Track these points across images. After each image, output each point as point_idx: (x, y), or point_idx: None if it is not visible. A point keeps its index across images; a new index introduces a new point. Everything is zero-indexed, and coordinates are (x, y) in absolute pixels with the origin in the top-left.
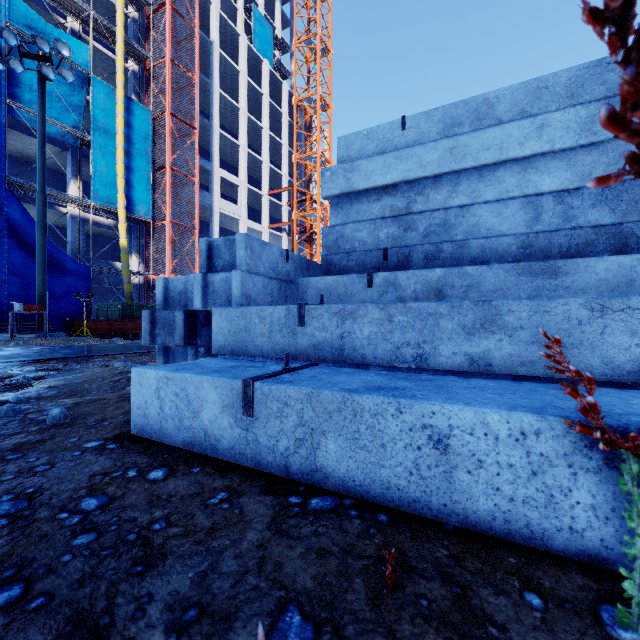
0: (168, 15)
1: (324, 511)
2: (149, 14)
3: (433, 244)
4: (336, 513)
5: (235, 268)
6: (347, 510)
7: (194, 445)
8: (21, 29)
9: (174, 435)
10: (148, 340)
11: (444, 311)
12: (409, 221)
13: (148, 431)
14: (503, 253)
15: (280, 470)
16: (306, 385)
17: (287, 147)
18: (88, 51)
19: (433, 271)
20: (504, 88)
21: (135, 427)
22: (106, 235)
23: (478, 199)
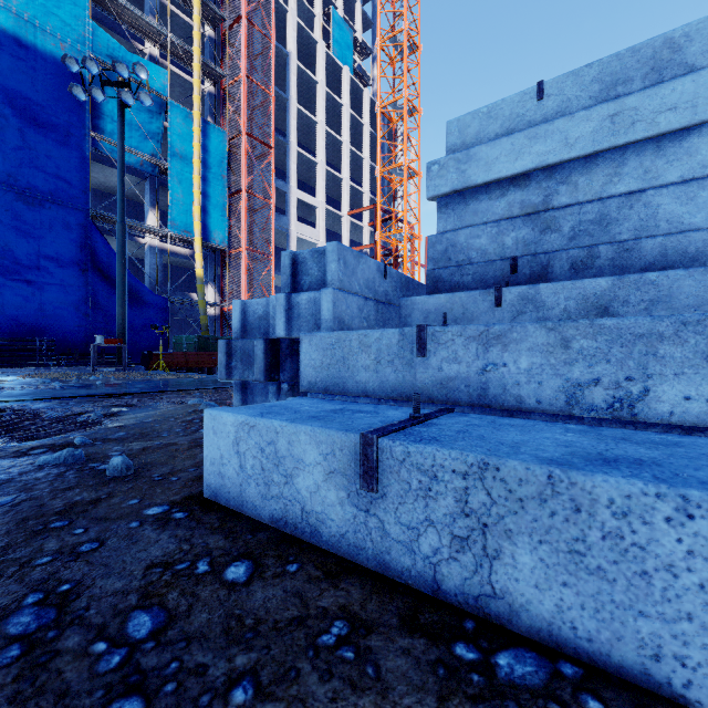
0: (244, 29)
1: (531, 691)
2: (225, 30)
3: (584, 248)
4: (557, 700)
5: (325, 286)
6: (576, 694)
7: (286, 523)
8: (103, 60)
9: (258, 505)
10: (224, 374)
11: (667, 330)
12: (548, 219)
13: (224, 495)
14: (697, 255)
15: (424, 583)
16: (467, 448)
17: (369, 161)
18: (165, 75)
19: (594, 281)
20: (699, 20)
21: (208, 488)
22: (183, 266)
23: (655, 181)
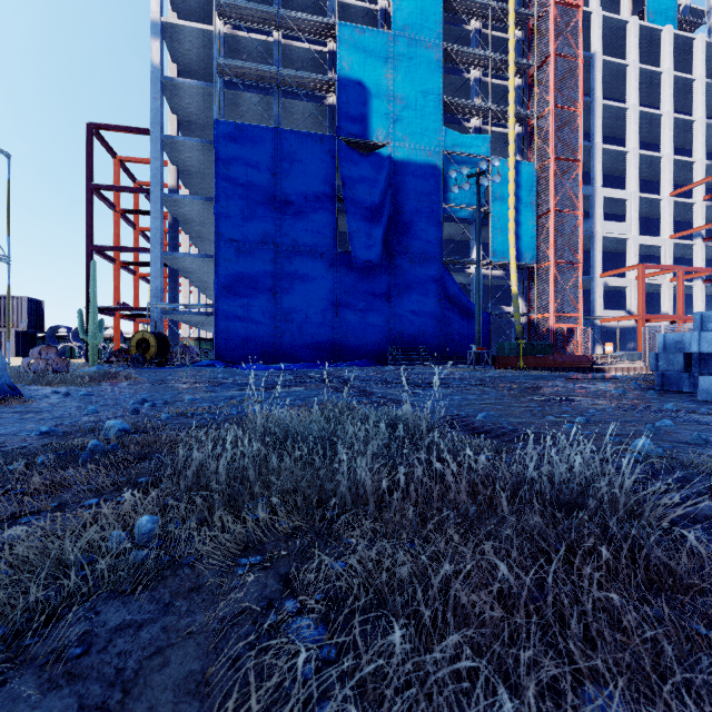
0: (552, 65)
1: None
2: (531, 74)
3: None
4: None
5: None
6: None
7: None
8: (450, 150)
9: None
10: (654, 368)
11: None
12: None
13: (709, 398)
14: None
15: None
16: None
17: (703, 121)
18: (488, 140)
19: None
20: None
21: (700, 397)
22: (492, 284)
23: None
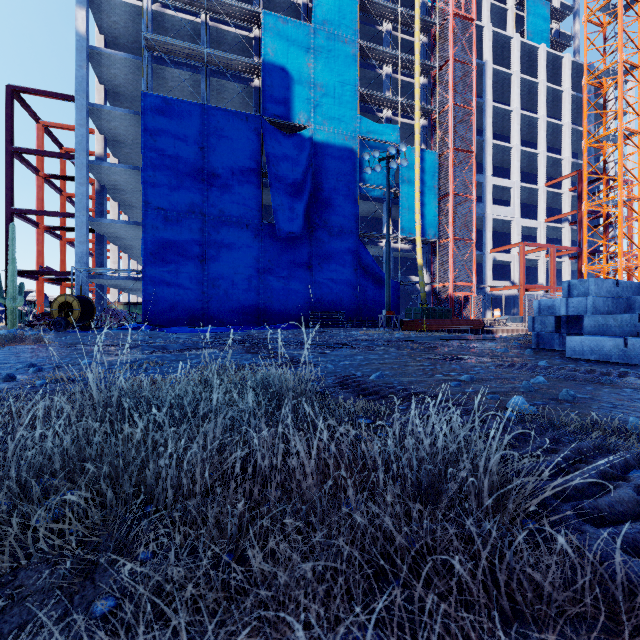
0: (451, 68)
1: None
2: (434, 74)
3: None
4: None
5: (586, 295)
6: None
7: (599, 358)
8: (365, 136)
9: (589, 356)
10: (531, 330)
11: None
12: None
13: (575, 356)
14: None
15: (639, 363)
16: None
17: (569, 126)
18: (397, 129)
19: None
20: None
21: (568, 355)
22: (401, 256)
23: None
